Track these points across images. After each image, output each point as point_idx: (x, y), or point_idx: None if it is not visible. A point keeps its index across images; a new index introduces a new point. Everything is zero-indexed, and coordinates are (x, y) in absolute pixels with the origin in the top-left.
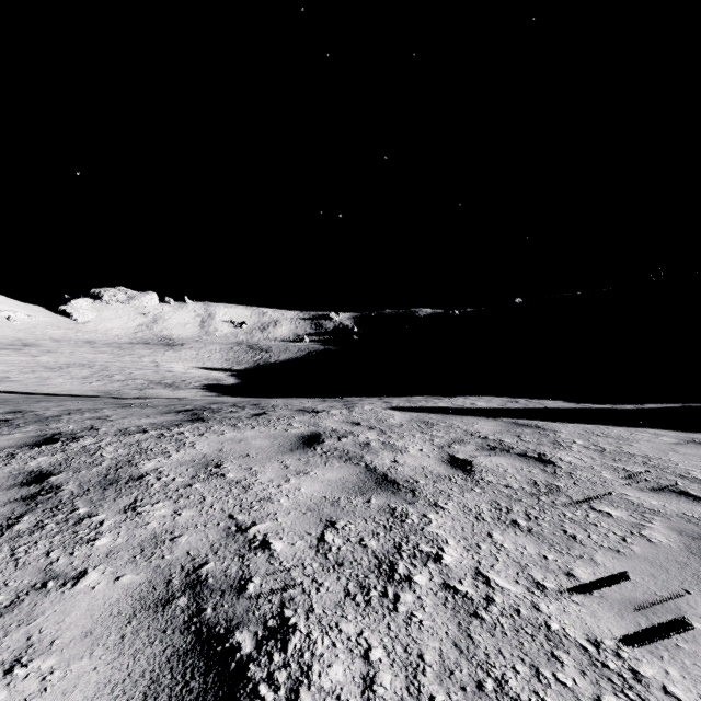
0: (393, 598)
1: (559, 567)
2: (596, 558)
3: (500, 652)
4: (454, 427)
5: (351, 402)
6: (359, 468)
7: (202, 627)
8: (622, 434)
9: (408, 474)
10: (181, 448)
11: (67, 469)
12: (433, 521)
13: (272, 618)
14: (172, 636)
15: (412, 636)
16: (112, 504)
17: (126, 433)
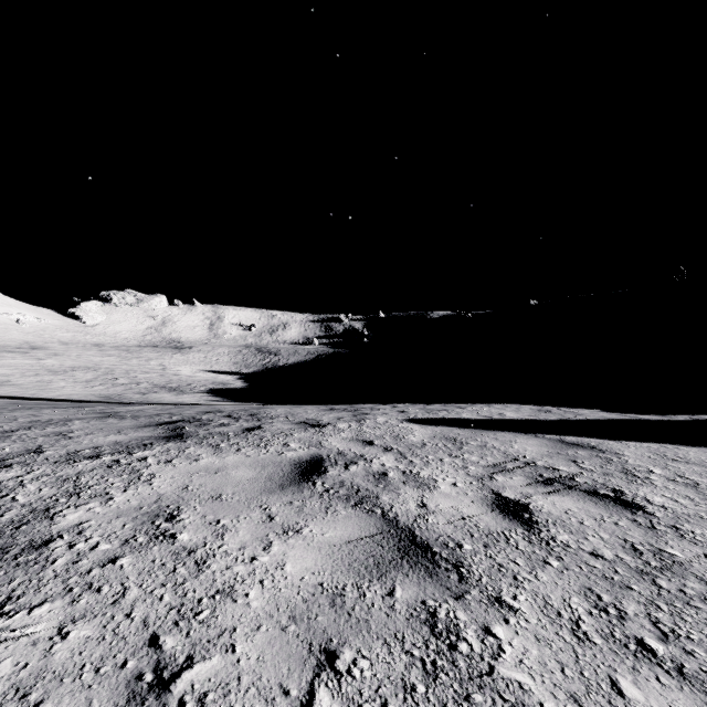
0: None
1: None
2: None
3: None
4: (488, 448)
5: (361, 412)
6: (374, 519)
7: None
8: (704, 458)
9: (444, 531)
10: (132, 485)
11: None
12: (505, 647)
13: None
14: None
15: None
16: None
17: (72, 459)
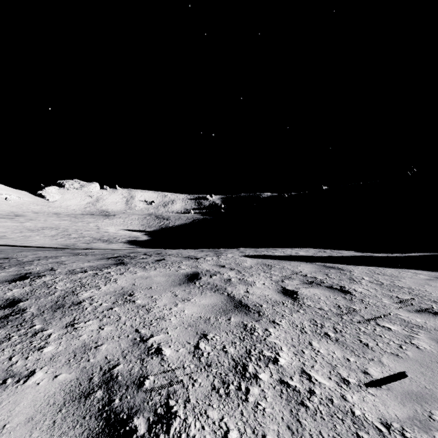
0: (245, 391)
1: (358, 367)
2: (382, 360)
3: (320, 433)
4: (285, 268)
5: (219, 252)
6: (223, 296)
7: (111, 413)
8: (394, 273)
9: (255, 300)
10: (107, 283)
11: (31, 297)
12: (272, 334)
13: (160, 406)
14: (89, 421)
15: (258, 421)
16: (58, 322)
17: (73, 272)
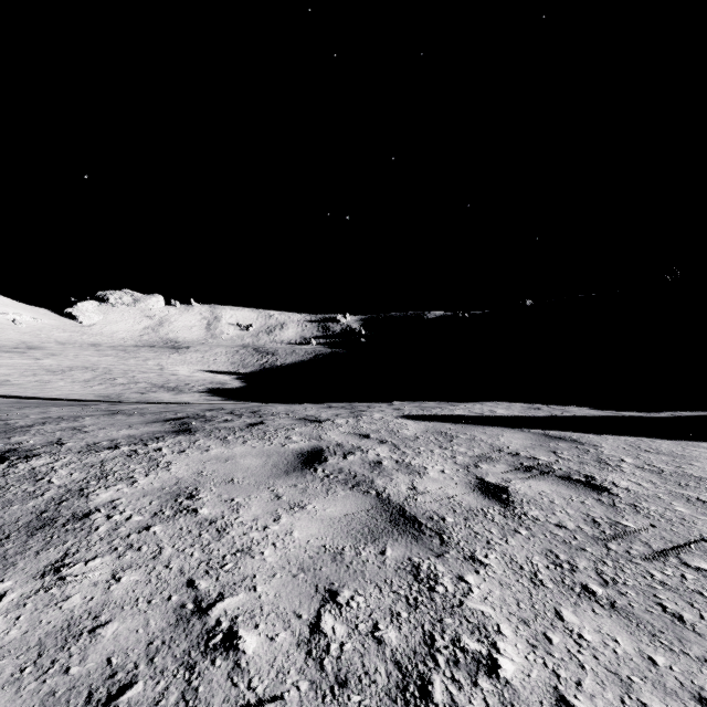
0: None
1: (681, 684)
2: None
3: None
4: (476, 440)
5: (358, 409)
6: (369, 498)
7: None
8: (674, 449)
9: (430, 508)
10: (152, 470)
11: None
12: (473, 589)
13: None
14: None
15: None
16: (30, 561)
17: (93, 449)
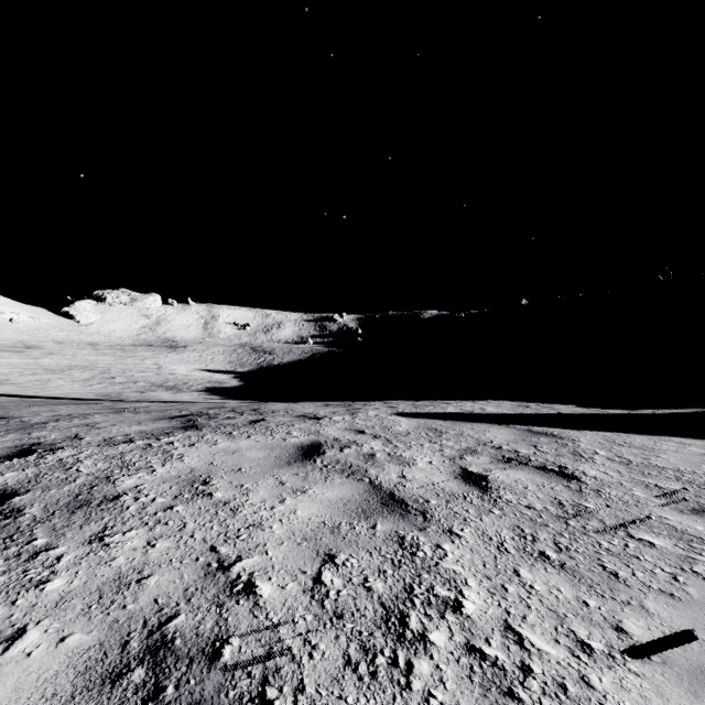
0: (405, 668)
1: (604, 619)
2: (647, 604)
3: None
4: (464, 436)
5: (354, 407)
6: (363, 484)
7: None
8: (646, 443)
9: (417, 492)
10: (167, 461)
11: (35, 487)
12: (448, 554)
13: (249, 701)
14: None
15: None
16: (77, 532)
17: (111, 443)
